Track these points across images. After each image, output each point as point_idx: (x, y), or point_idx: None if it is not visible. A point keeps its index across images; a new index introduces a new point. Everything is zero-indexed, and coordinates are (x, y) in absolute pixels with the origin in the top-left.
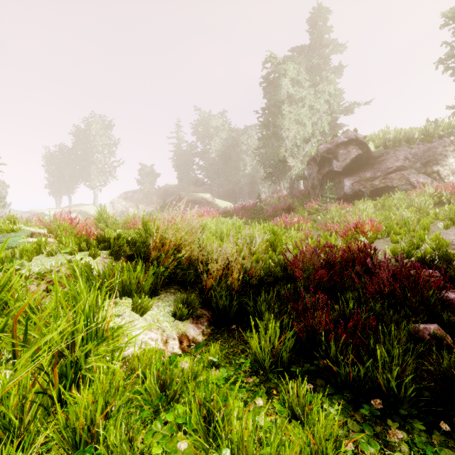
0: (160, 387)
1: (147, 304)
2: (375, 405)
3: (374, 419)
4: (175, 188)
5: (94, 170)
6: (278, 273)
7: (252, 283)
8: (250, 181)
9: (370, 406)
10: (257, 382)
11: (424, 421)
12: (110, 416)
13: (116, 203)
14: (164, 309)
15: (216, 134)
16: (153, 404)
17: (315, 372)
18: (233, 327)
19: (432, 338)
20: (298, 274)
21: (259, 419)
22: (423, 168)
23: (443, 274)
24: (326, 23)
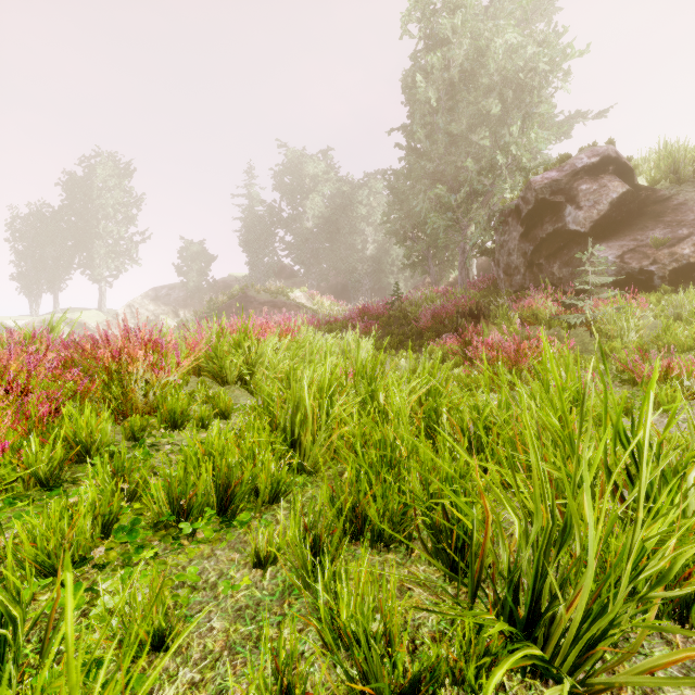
0: None
1: None
2: None
3: None
4: (243, 280)
5: (99, 250)
6: None
7: None
8: (374, 269)
9: None
10: None
11: None
12: None
13: (139, 307)
14: None
15: (314, 187)
16: None
17: None
18: None
19: None
20: None
21: None
22: None
23: None
24: None
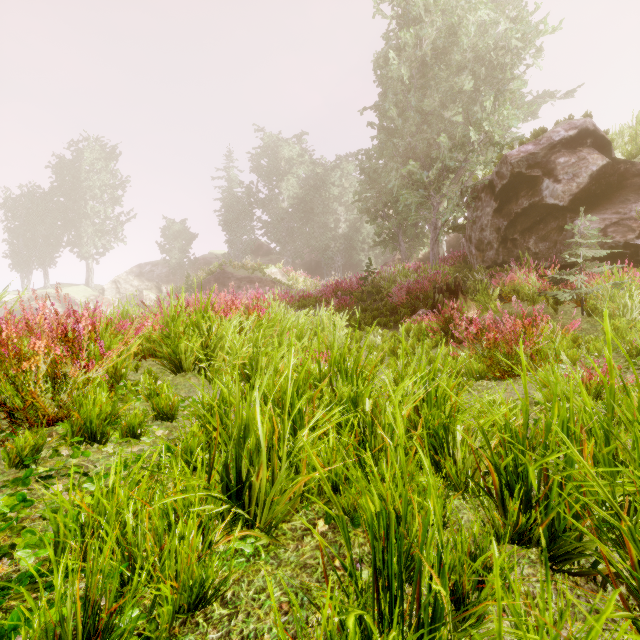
0: None
1: None
2: None
3: None
4: (222, 258)
5: (87, 229)
6: None
7: None
8: (346, 247)
9: None
10: None
11: None
12: None
13: (124, 283)
14: None
15: (290, 169)
16: None
17: None
18: None
19: None
20: None
21: None
22: None
23: None
24: None
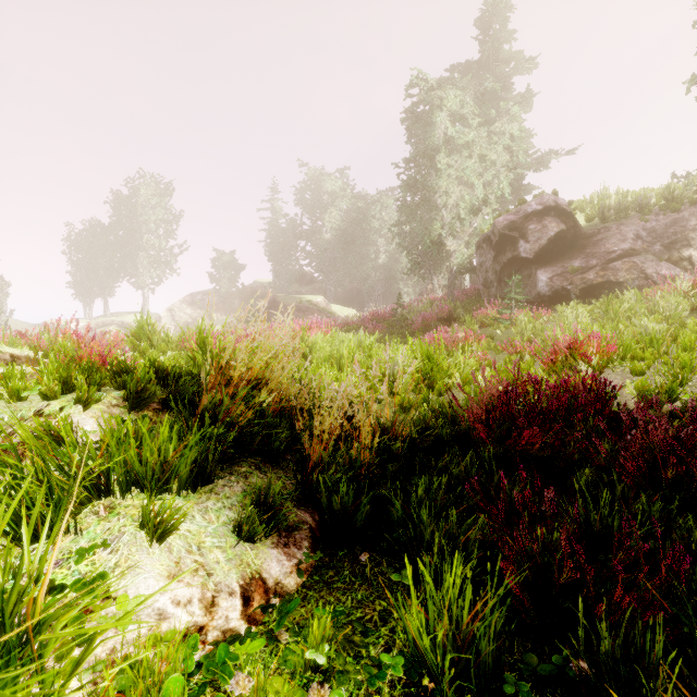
0: None
1: (173, 515)
2: None
3: None
4: (268, 287)
5: (143, 260)
6: (442, 430)
7: (395, 451)
8: (385, 276)
9: None
10: None
11: None
12: None
13: (178, 311)
14: (218, 517)
15: (332, 203)
16: None
17: (553, 682)
18: (362, 558)
19: None
20: (483, 434)
21: None
22: (665, 252)
23: None
24: (506, 25)
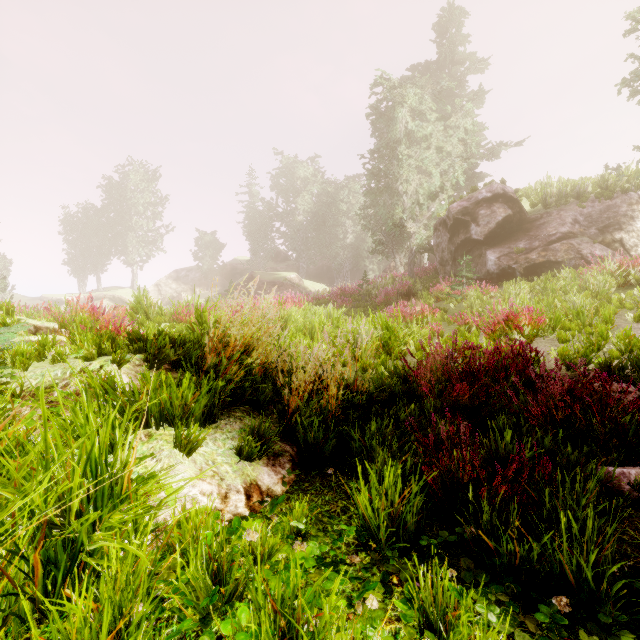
0: (212, 576)
1: (197, 438)
2: (558, 607)
3: (556, 628)
4: (246, 264)
5: (132, 240)
6: (395, 387)
7: (356, 402)
8: (353, 255)
9: (548, 605)
10: (367, 562)
11: (638, 632)
12: (124, 635)
13: (164, 286)
14: (224, 444)
15: (304, 187)
16: (199, 605)
17: (457, 546)
18: (329, 472)
19: (634, 488)
20: (425, 388)
21: (372, 633)
22: (600, 235)
23: (639, 389)
24: (461, 29)
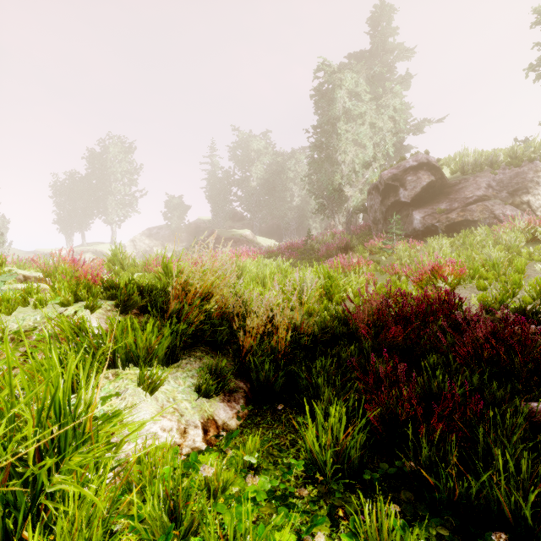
0: (169, 512)
1: (159, 378)
2: None
3: None
4: (208, 223)
5: (111, 202)
6: (336, 329)
7: (303, 343)
8: (298, 215)
9: (485, 539)
10: (315, 495)
11: None
12: None
13: (139, 241)
14: (184, 382)
15: (258, 158)
16: None
17: (396, 478)
18: (279, 408)
19: None
20: (363, 331)
21: None
22: (510, 197)
23: None
24: (391, 23)
